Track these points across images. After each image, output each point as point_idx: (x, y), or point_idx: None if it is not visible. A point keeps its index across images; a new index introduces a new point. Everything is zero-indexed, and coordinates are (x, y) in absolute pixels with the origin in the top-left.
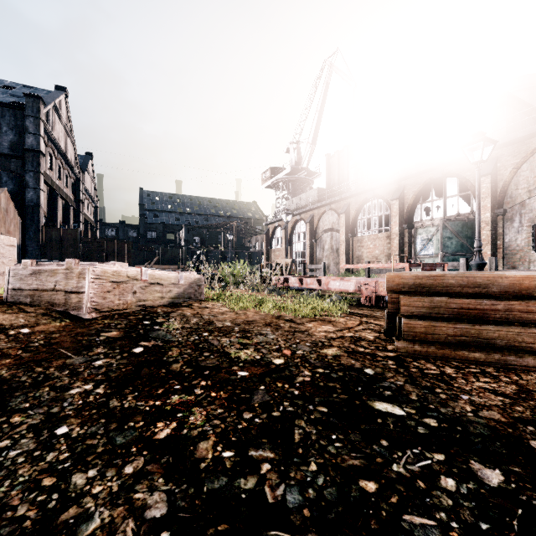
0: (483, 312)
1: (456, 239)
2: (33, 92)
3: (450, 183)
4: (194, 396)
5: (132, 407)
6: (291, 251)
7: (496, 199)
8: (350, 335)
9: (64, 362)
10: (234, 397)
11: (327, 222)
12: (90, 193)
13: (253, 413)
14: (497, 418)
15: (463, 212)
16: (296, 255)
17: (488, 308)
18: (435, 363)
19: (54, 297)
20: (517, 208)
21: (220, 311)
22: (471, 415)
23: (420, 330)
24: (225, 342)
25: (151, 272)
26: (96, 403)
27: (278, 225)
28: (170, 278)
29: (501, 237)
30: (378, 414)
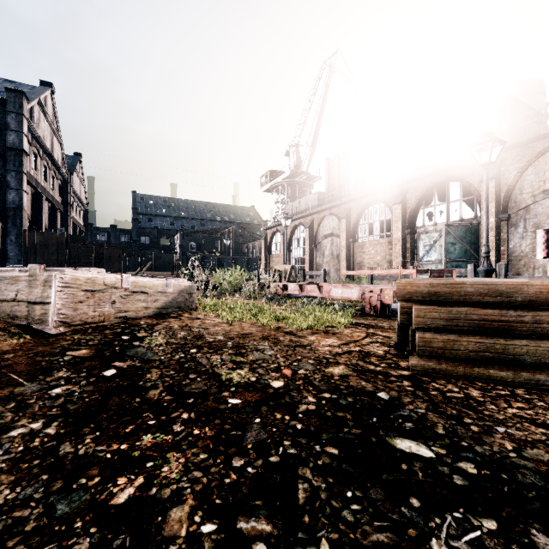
0: (508, 325)
1: (459, 244)
2: (15, 87)
3: (453, 188)
4: (172, 435)
5: (89, 454)
6: (291, 257)
7: (500, 204)
8: (357, 349)
9: (12, 391)
10: (223, 435)
11: (327, 227)
12: (79, 196)
13: (245, 458)
14: (546, 459)
15: (466, 217)
16: (296, 261)
17: (514, 320)
18: (456, 384)
19: (15, 309)
20: (521, 213)
21: (212, 323)
22: (514, 456)
23: (437, 345)
24: (216, 361)
25: (133, 279)
26: (42, 449)
27: (277, 230)
28: (156, 286)
29: (505, 243)
30: (402, 456)
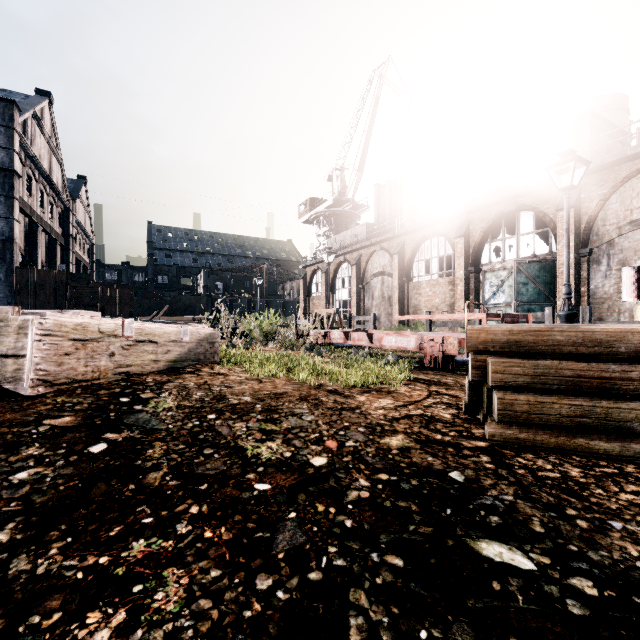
0: (610, 382)
1: (532, 285)
2: (6, 96)
3: (524, 218)
4: (174, 540)
5: (51, 573)
6: (334, 300)
7: (579, 237)
8: (419, 413)
9: None
10: (244, 539)
11: (377, 264)
12: (84, 227)
13: (274, 576)
14: None
15: (540, 252)
16: (340, 304)
17: (617, 376)
18: (548, 459)
19: None
20: (604, 247)
21: (238, 380)
22: None
23: (521, 408)
24: (240, 430)
25: (138, 325)
26: None
27: (318, 268)
28: (168, 333)
29: (585, 283)
30: (491, 569)
